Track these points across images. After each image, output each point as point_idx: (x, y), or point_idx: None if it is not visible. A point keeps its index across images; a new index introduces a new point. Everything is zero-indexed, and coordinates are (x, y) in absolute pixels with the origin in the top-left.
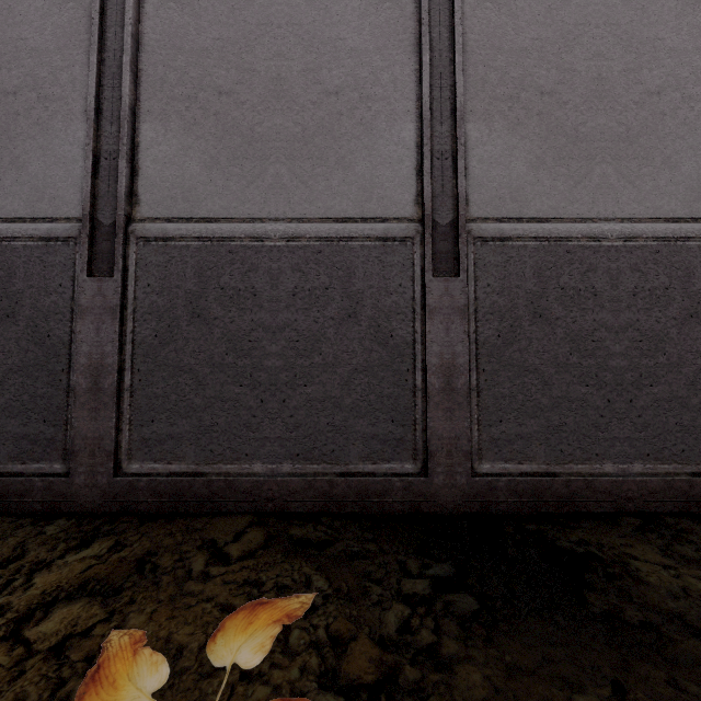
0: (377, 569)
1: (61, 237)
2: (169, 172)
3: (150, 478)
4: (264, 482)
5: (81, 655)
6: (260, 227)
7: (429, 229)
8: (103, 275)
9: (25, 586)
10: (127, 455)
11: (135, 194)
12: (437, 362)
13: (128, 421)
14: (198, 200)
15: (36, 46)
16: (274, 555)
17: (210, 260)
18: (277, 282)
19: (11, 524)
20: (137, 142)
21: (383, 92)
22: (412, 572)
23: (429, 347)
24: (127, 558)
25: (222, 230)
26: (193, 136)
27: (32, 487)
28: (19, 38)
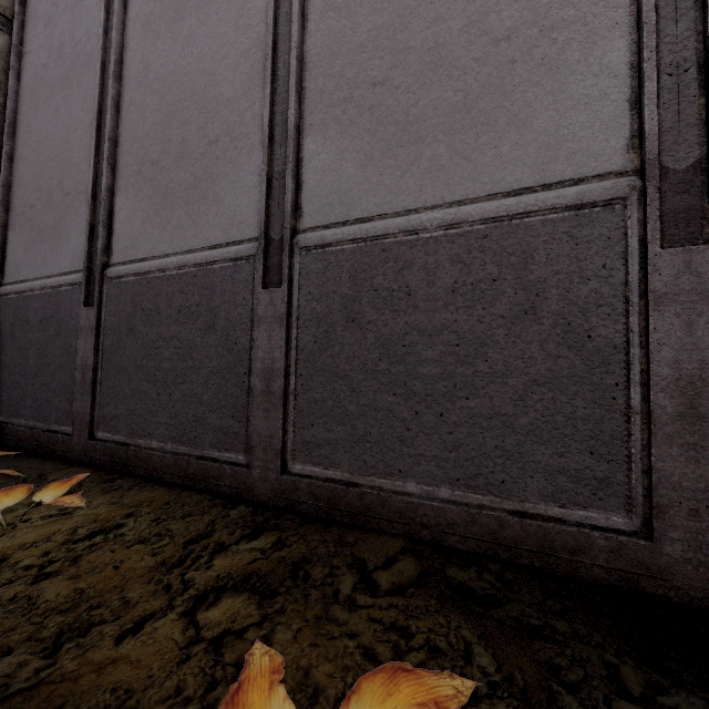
0: (569, 665)
1: (245, 256)
2: (327, 180)
3: (309, 480)
4: (418, 505)
5: (233, 658)
6: (414, 218)
7: (654, 180)
8: (274, 287)
9: (207, 565)
10: (291, 455)
11: (299, 207)
12: (669, 373)
13: (292, 423)
14: (353, 202)
15: (230, 97)
16: (427, 599)
17: (364, 261)
18: (434, 277)
19: (209, 502)
20: (301, 158)
21: (575, 12)
22: (630, 690)
23: (655, 352)
24: (285, 558)
25: (376, 228)
26: (348, 138)
27: (224, 473)
28: (219, 95)
